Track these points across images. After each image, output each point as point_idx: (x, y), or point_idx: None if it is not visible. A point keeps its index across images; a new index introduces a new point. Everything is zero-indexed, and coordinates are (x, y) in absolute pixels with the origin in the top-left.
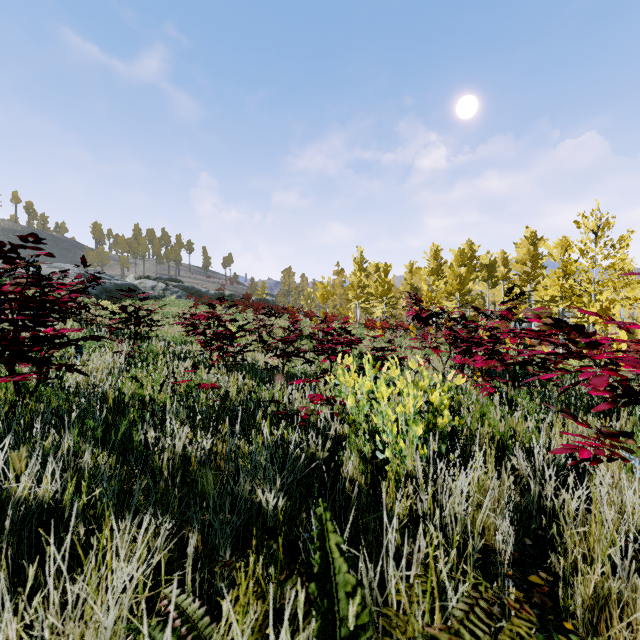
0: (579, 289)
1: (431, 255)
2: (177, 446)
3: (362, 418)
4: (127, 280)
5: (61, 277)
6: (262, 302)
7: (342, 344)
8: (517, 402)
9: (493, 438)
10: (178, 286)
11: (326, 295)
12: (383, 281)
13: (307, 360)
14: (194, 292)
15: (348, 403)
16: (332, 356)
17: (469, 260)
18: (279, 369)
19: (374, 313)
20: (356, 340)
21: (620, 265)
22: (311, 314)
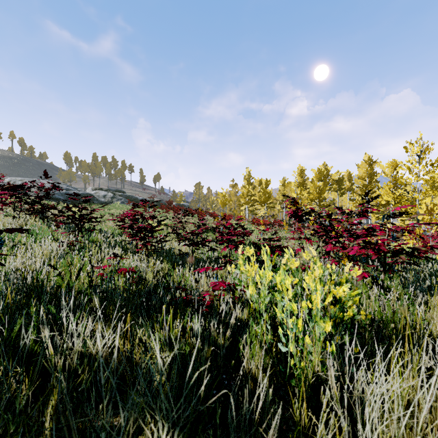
0: (407, 196)
1: (298, 173)
2: (74, 342)
3: (263, 308)
4: (87, 191)
5: (39, 188)
6: (180, 206)
7: (238, 236)
8: (387, 285)
9: (374, 319)
10: (122, 195)
11: (225, 201)
12: (264, 191)
13: (211, 248)
14: (133, 199)
15: (248, 291)
16: (230, 245)
17: (324, 177)
18: (190, 254)
19: (258, 214)
20: (248, 232)
21: (437, 178)
22: (214, 214)
